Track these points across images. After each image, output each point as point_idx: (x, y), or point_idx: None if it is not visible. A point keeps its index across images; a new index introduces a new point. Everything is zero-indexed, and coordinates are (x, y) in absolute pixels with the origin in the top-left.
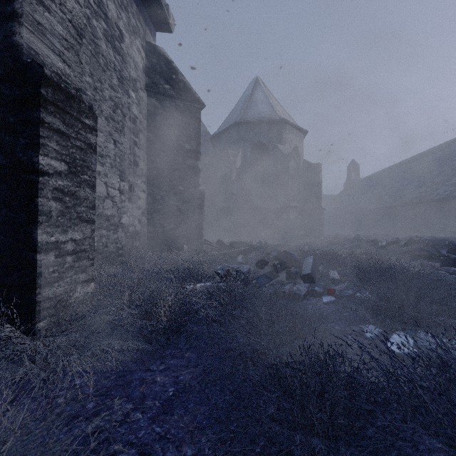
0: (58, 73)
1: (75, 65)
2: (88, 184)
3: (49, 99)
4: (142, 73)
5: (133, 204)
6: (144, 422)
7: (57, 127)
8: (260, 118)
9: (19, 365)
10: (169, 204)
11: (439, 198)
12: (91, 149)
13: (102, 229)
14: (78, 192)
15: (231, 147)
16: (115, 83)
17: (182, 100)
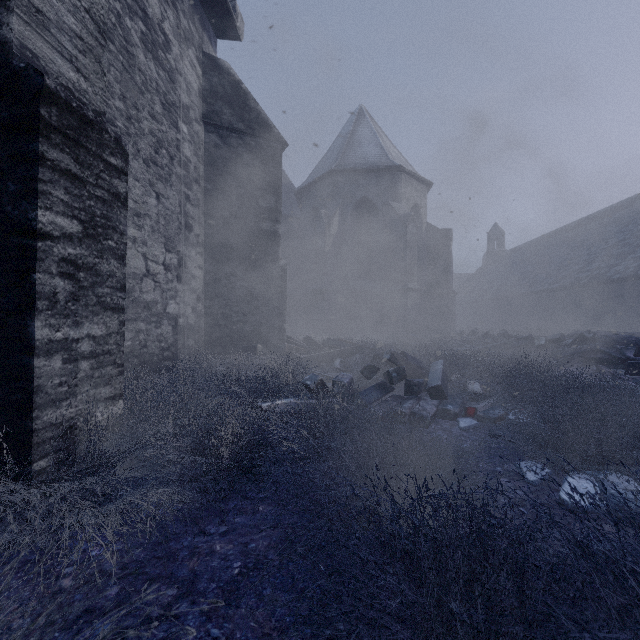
0: (68, 87)
1: (96, 76)
2: (115, 254)
3: (53, 124)
4: (197, 97)
5: (184, 285)
6: (194, 620)
7: (66, 166)
8: (365, 165)
9: (5, 528)
10: (237, 286)
11: (618, 278)
12: (119, 202)
13: (140, 320)
14: (99, 266)
15: (324, 205)
16: (157, 110)
17: (255, 136)
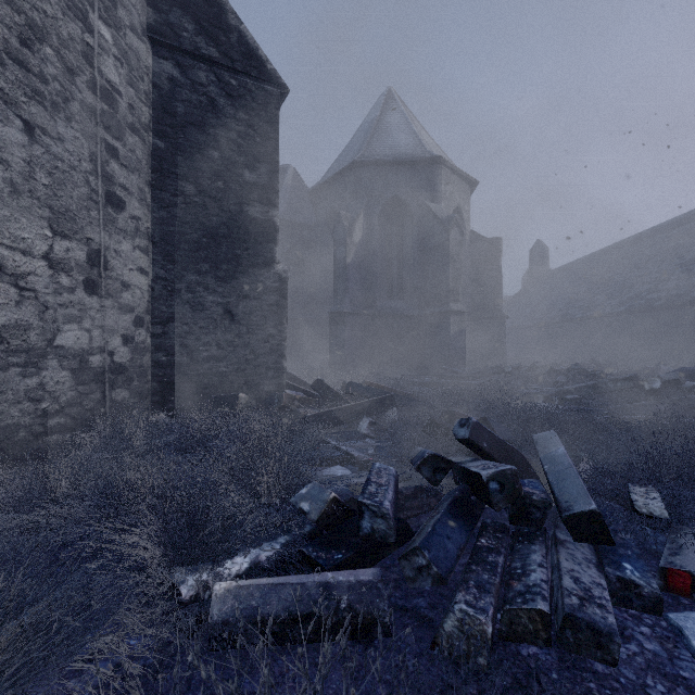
0: None
1: None
2: None
3: None
4: None
5: (105, 298)
6: None
7: None
8: (396, 156)
9: None
10: (207, 303)
11: None
12: None
13: None
14: None
15: (345, 206)
16: None
17: (237, 72)
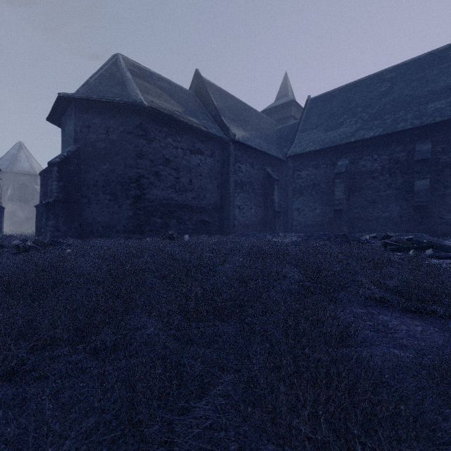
0: None
1: None
2: None
3: None
4: None
5: None
6: None
7: None
8: (24, 172)
9: None
10: None
11: None
12: None
13: None
14: None
15: (3, 183)
16: None
17: None
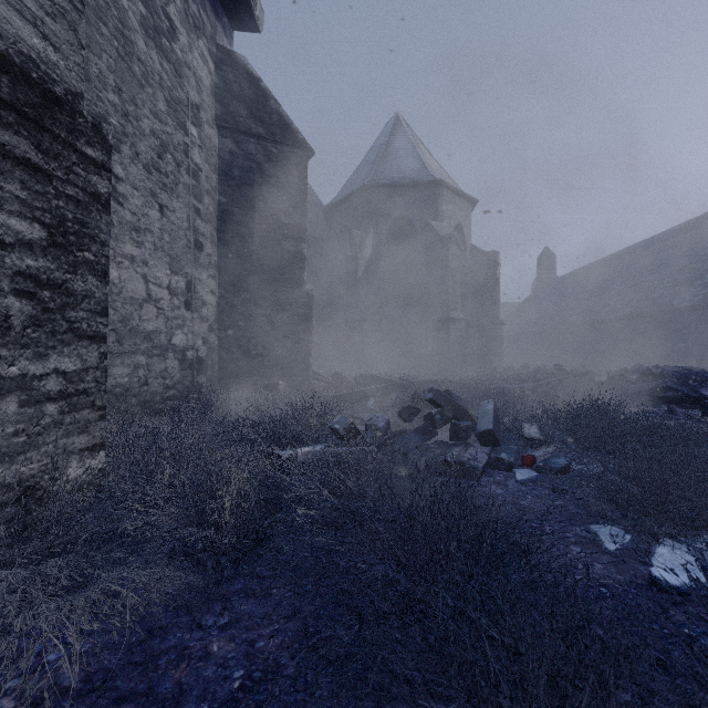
0: (30, 56)
1: (70, 48)
2: (93, 269)
3: (4, 97)
4: (209, 96)
5: (194, 312)
6: None
7: (22, 154)
8: (402, 179)
9: None
10: (255, 314)
11: (685, 306)
12: (99, 205)
13: (139, 353)
14: (71, 283)
15: (356, 224)
16: (161, 108)
17: (277, 142)
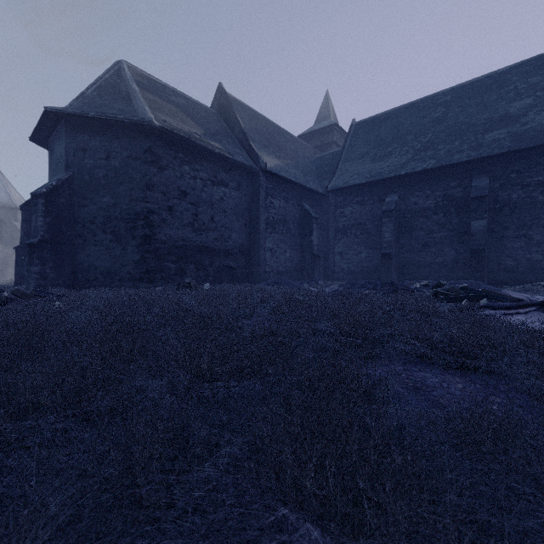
0: None
1: None
2: None
3: None
4: None
5: None
6: None
7: None
8: None
9: None
10: None
11: None
12: None
13: None
14: None
15: None
16: None
17: None
